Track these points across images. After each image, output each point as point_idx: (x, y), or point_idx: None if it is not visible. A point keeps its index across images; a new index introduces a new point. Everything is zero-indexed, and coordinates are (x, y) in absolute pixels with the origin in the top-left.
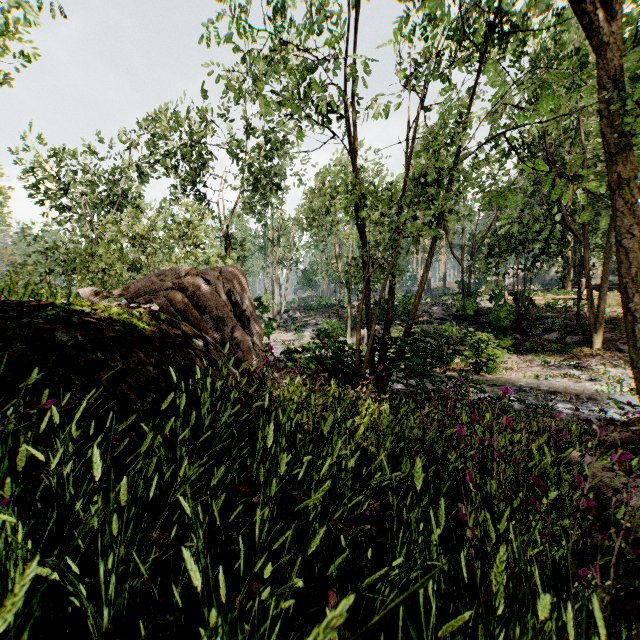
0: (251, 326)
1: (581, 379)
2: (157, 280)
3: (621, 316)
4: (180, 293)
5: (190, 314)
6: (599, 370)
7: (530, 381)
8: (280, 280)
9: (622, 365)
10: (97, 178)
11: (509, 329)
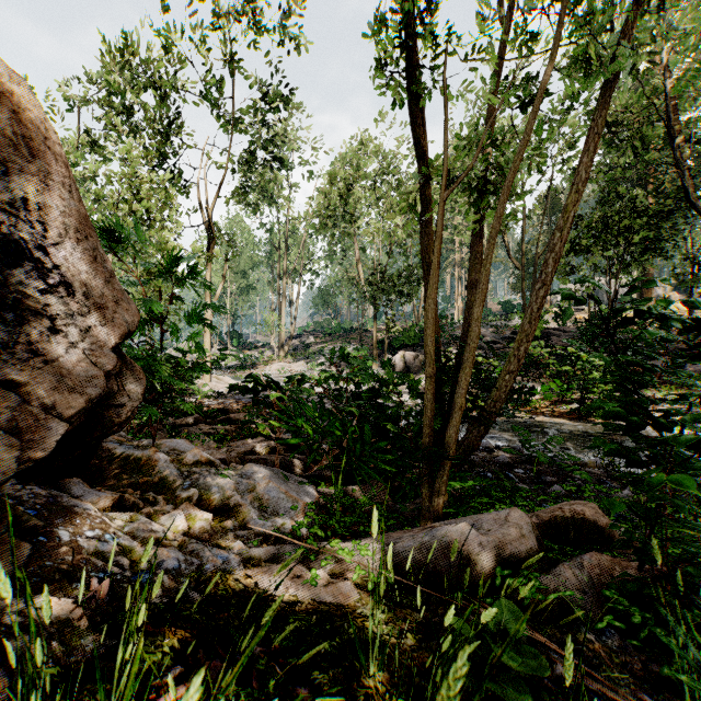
0: (29, 279)
1: None
2: None
3: None
4: None
5: None
6: None
7: None
8: (291, 299)
9: None
10: None
11: None
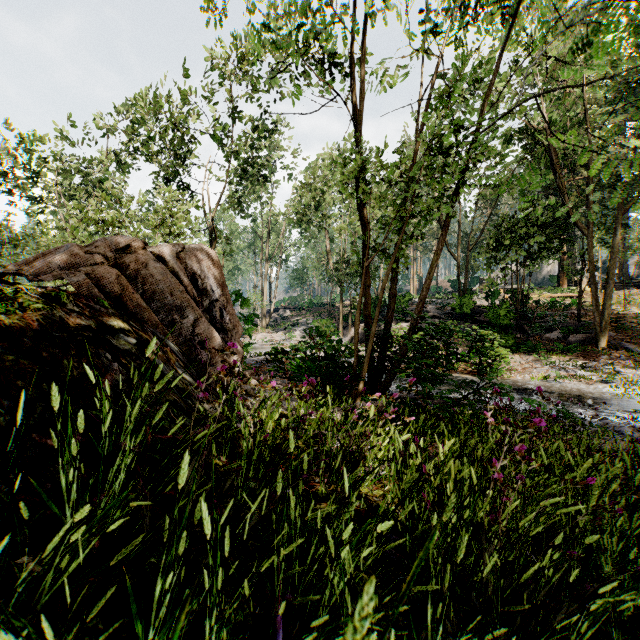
0: (225, 320)
1: (592, 380)
2: (80, 251)
3: (622, 314)
4: (114, 270)
5: (129, 300)
6: (609, 371)
7: (539, 383)
8: (270, 278)
9: (632, 365)
10: (73, 167)
11: (507, 328)
